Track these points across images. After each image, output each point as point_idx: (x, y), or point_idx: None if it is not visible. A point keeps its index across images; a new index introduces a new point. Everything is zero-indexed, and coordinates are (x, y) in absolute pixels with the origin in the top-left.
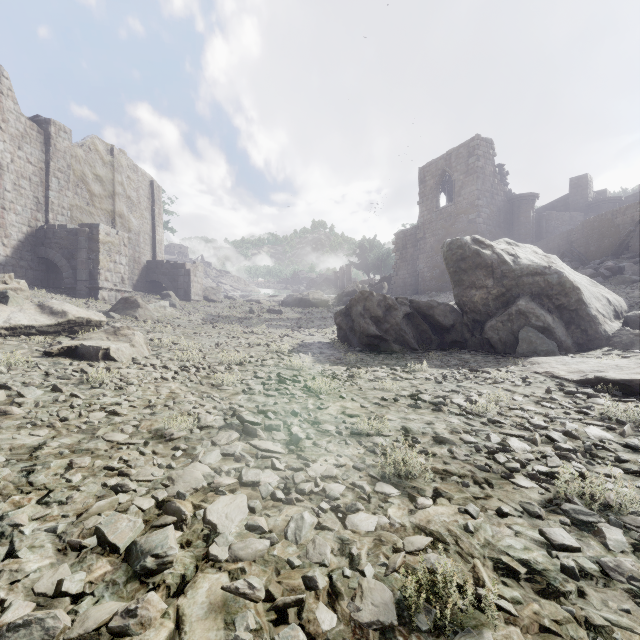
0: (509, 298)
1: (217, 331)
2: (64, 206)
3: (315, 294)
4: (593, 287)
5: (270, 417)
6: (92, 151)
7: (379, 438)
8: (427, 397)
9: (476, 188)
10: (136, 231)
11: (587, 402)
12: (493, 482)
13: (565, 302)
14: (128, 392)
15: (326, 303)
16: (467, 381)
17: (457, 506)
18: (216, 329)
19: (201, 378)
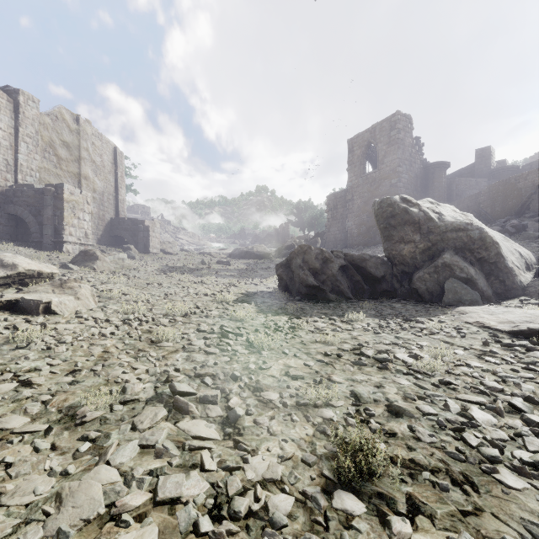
0: (435, 252)
1: (169, 281)
2: (32, 168)
3: (259, 248)
4: (505, 242)
5: (207, 383)
6: (59, 119)
7: (328, 411)
8: (370, 352)
9: (397, 157)
10: (100, 192)
11: (528, 356)
12: (474, 480)
13: (485, 255)
14: (55, 353)
15: (268, 255)
16: (404, 332)
17: (444, 532)
18: (168, 279)
19: (142, 333)
